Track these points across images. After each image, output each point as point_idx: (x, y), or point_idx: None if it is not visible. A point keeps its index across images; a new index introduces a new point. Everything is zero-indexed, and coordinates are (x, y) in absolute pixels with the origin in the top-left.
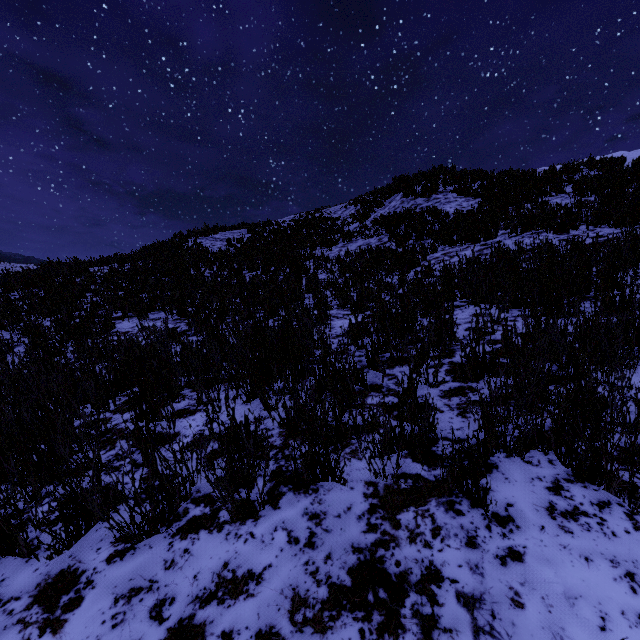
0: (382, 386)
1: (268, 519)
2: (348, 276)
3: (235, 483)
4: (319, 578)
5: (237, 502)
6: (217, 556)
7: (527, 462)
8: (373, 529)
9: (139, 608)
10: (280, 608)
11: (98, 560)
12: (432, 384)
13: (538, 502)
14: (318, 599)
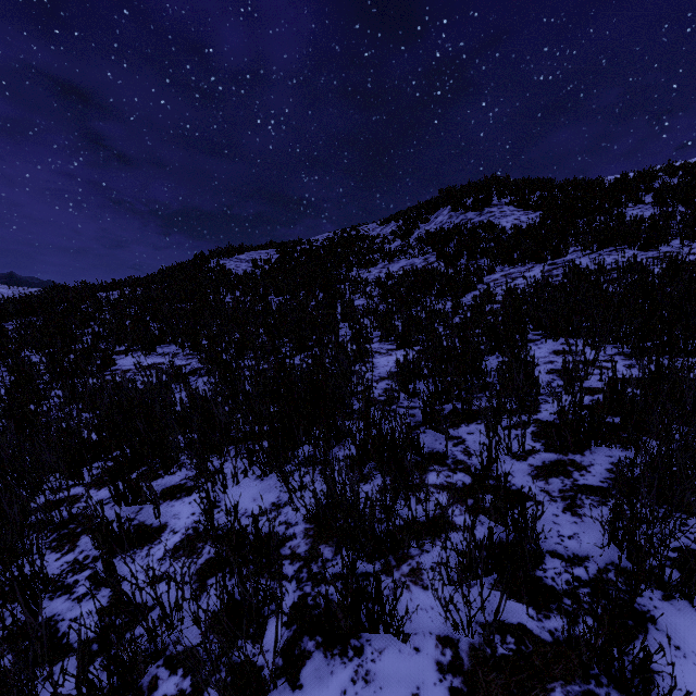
0: (446, 455)
1: None
2: (390, 302)
3: (233, 632)
4: None
5: (229, 689)
6: None
7: None
8: None
9: None
10: None
11: None
12: (516, 455)
13: None
14: None
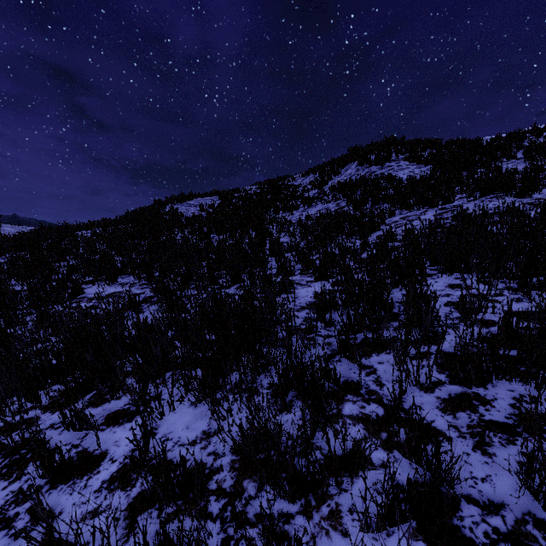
0: (360, 385)
1: None
2: (309, 239)
3: None
4: None
5: None
6: None
7: None
8: None
9: None
10: None
11: None
12: (424, 386)
13: None
14: None
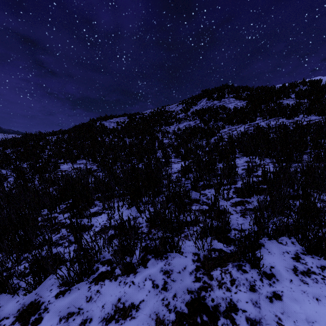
0: (199, 200)
1: (141, 274)
2: (179, 141)
3: (123, 253)
4: (170, 308)
5: (125, 265)
6: (114, 294)
7: (280, 243)
8: (198, 280)
9: (73, 324)
10: (149, 325)
11: (50, 296)
12: (226, 199)
13: (287, 266)
14: (170, 320)
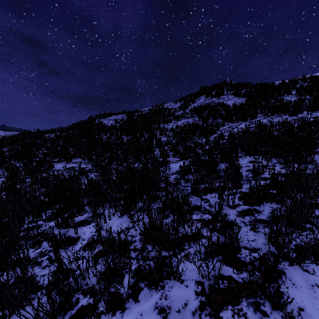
0: (201, 207)
1: (131, 311)
2: (177, 139)
3: (110, 280)
4: None
5: (109, 301)
6: None
7: (305, 270)
8: None
9: None
10: None
11: None
12: (231, 206)
13: None
14: None
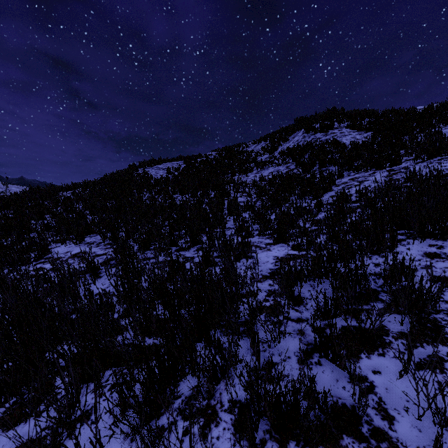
0: (357, 415)
1: None
2: (264, 199)
3: None
4: None
5: None
6: None
7: None
8: None
9: None
10: None
11: None
12: None
13: None
14: None
